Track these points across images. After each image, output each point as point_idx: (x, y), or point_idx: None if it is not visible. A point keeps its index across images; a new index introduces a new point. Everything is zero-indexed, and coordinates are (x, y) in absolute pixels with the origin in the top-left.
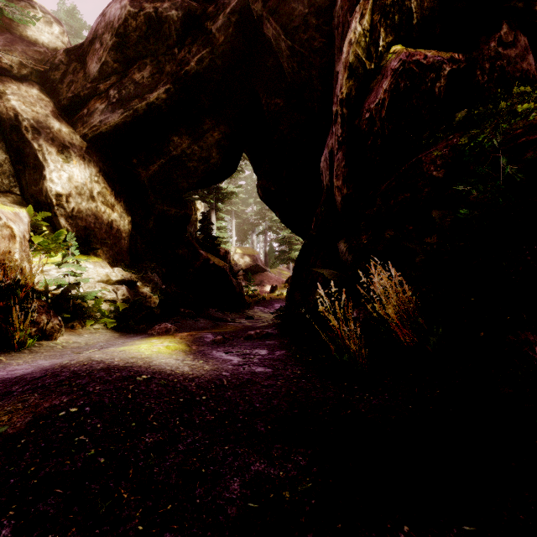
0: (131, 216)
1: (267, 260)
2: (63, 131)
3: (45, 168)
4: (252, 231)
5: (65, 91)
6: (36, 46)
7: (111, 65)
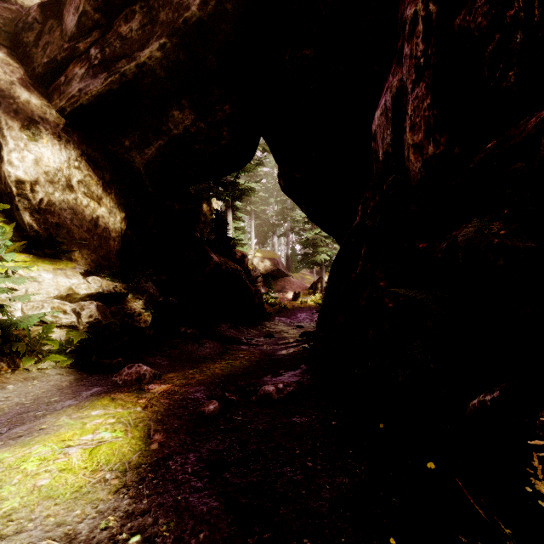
0: (125, 212)
1: (289, 264)
2: (32, 102)
3: (3, 146)
4: (273, 232)
5: (40, 56)
6: (7, 3)
7: (91, 16)
